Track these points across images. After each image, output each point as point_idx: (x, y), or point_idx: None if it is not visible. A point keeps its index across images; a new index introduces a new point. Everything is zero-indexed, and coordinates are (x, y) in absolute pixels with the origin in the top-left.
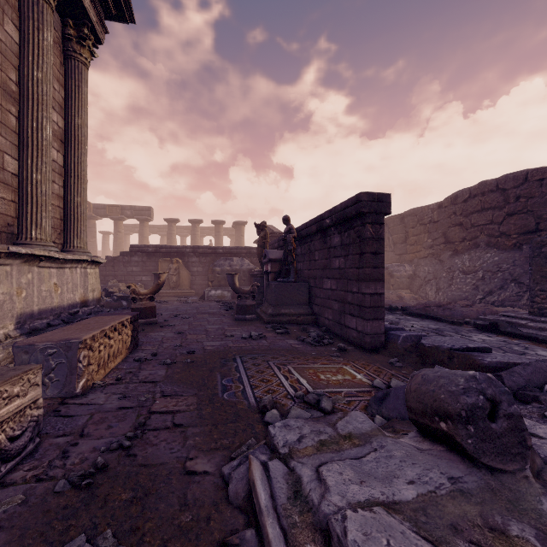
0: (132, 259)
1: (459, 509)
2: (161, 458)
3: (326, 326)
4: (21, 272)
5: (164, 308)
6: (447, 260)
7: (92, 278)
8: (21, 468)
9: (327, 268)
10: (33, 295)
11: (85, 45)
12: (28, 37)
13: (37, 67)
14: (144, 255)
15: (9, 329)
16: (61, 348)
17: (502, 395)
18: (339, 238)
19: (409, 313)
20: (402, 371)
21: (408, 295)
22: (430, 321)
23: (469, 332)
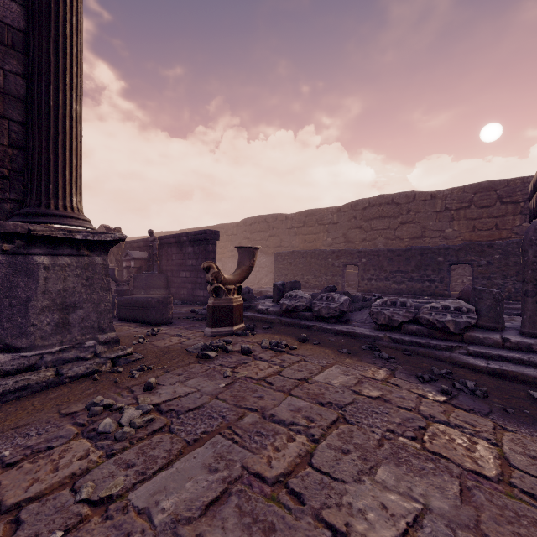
0: None
1: (244, 304)
2: (179, 316)
3: (182, 298)
4: None
5: None
6: None
7: None
8: None
9: (183, 265)
10: None
11: None
12: None
13: None
14: None
15: None
16: None
17: (251, 290)
18: (192, 249)
19: None
20: None
21: None
22: None
23: None
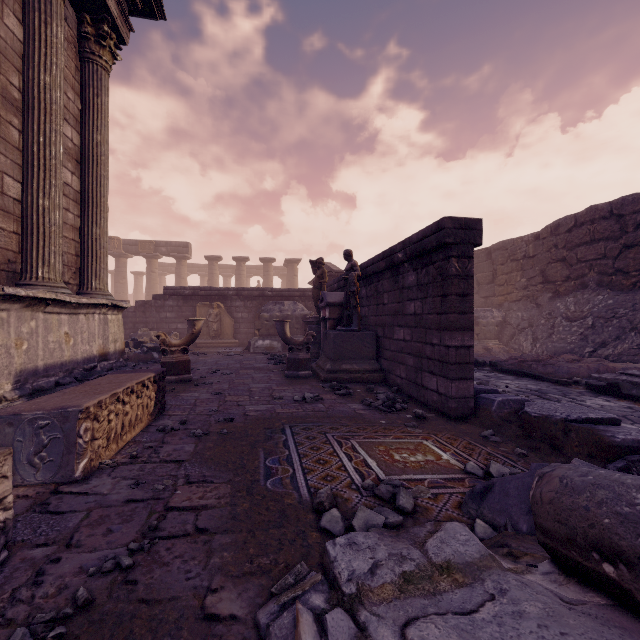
0: (166, 303)
1: None
2: (171, 588)
3: (397, 385)
4: (22, 319)
5: (202, 361)
6: (546, 303)
7: (114, 326)
8: None
9: (399, 314)
10: (38, 347)
11: (105, 46)
12: (34, 32)
13: (44, 70)
14: (180, 298)
15: (5, 390)
16: (56, 418)
17: None
18: (415, 276)
19: (501, 369)
20: (501, 448)
21: (497, 346)
22: (528, 380)
23: (581, 395)
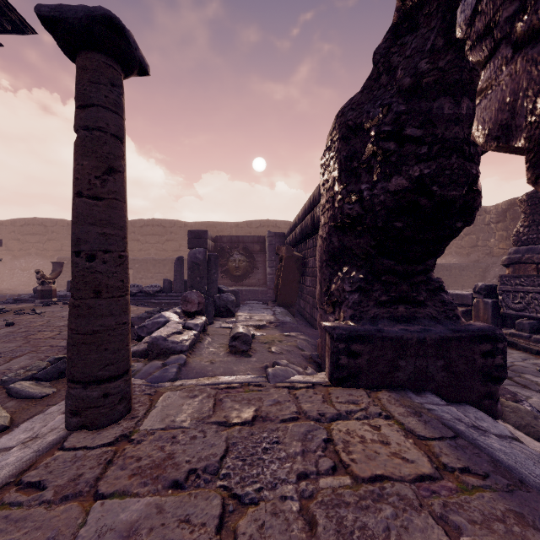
0: None
1: None
2: None
3: None
4: None
5: None
6: (9, 262)
7: None
8: None
9: None
10: None
11: None
12: None
13: None
14: None
15: None
16: None
17: None
18: None
19: None
20: None
21: None
22: None
23: None
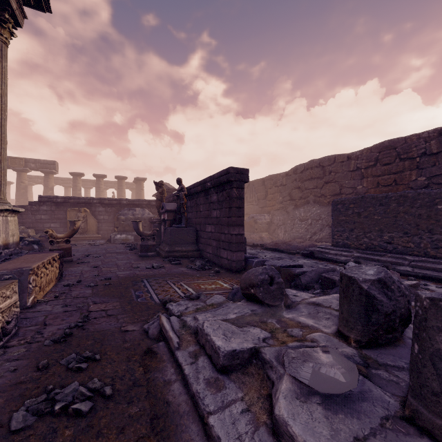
0: (41, 208)
1: (251, 318)
2: (105, 328)
3: (207, 258)
4: None
5: (75, 250)
6: (291, 211)
7: (12, 224)
8: (13, 340)
9: (209, 217)
10: None
11: (5, 27)
12: None
13: None
14: (53, 204)
15: None
16: (15, 274)
17: (276, 274)
18: (216, 196)
19: (265, 248)
20: None
21: (267, 236)
22: (277, 253)
23: (298, 258)
